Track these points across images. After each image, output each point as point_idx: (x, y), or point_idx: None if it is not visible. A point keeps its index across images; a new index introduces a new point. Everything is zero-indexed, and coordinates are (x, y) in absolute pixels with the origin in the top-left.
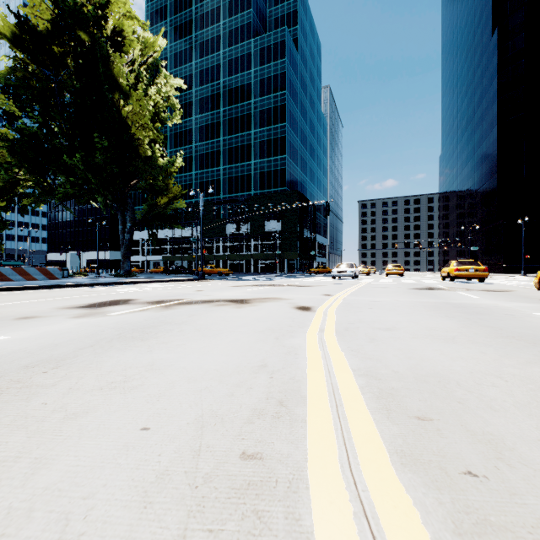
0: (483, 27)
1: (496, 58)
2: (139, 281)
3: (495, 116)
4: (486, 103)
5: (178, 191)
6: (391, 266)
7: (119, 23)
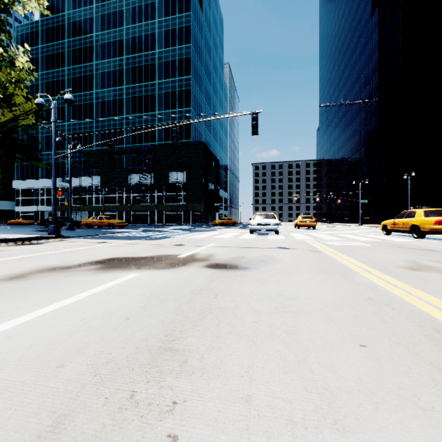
0: (361, 12)
1: (376, 36)
2: None
3: (375, 87)
4: (365, 77)
5: (33, 108)
6: (303, 217)
7: None
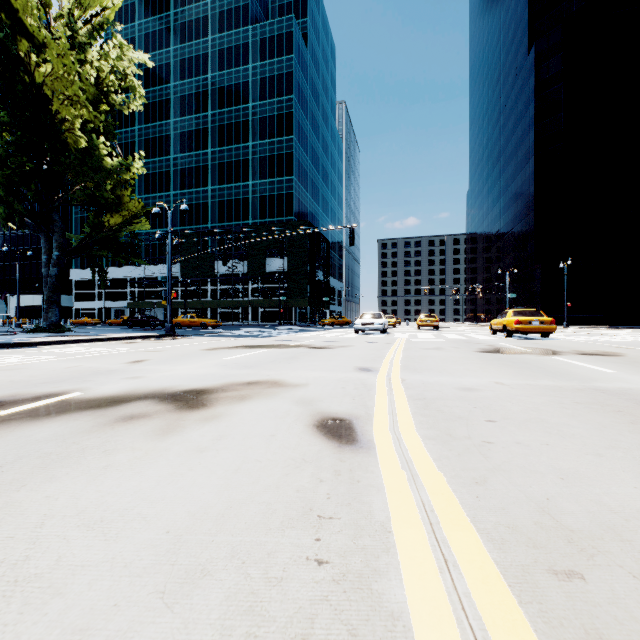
0: (517, 44)
1: (533, 79)
2: (53, 341)
3: (532, 146)
4: (521, 130)
5: (138, 208)
6: (424, 316)
7: None
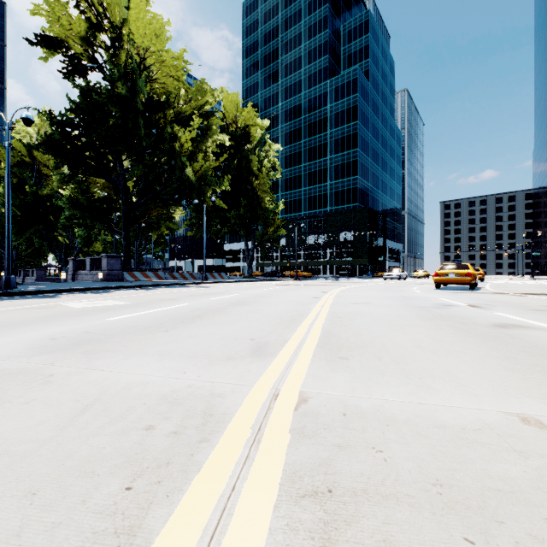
0: None
1: None
2: (268, 280)
3: None
4: None
5: (279, 222)
6: None
7: (249, 128)
